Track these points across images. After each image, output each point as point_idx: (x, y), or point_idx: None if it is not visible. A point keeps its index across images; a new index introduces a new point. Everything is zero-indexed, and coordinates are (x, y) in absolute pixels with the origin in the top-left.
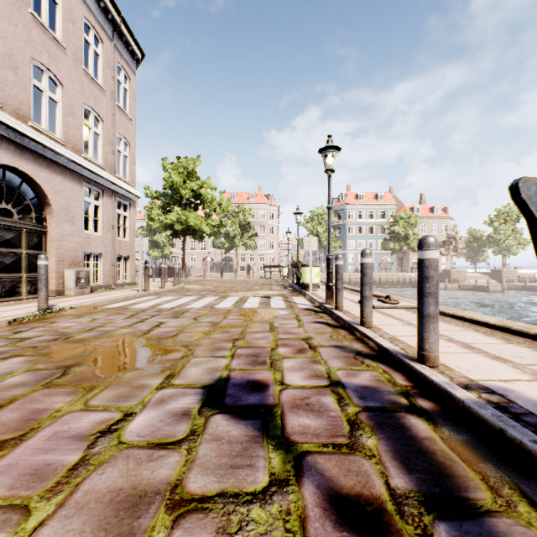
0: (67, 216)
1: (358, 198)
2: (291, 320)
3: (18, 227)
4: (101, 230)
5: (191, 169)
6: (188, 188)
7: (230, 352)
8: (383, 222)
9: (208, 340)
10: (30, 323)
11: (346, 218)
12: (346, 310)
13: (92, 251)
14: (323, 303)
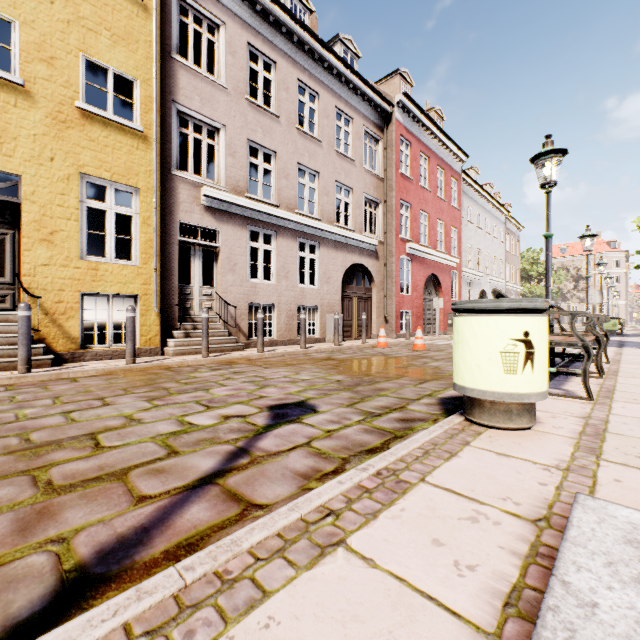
0: None
1: None
2: None
3: None
4: None
5: (535, 258)
6: (534, 270)
7: None
8: None
9: None
10: None
11: None
12: None
13: None
14: None
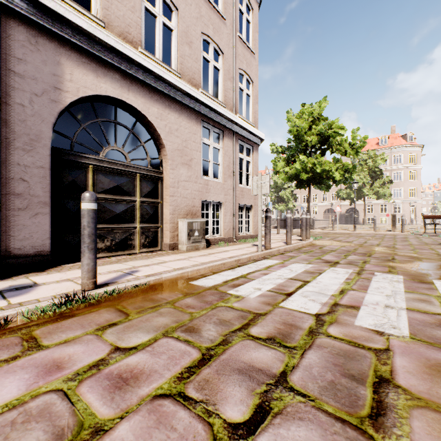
0: (182, 159)
1: None
2: None
3: (131, 172)
4: (222, 176)
5: (317, 114)
6: (313, 133)
7: None
8: None
9: None
10: (4, 337)
11: None
12: None
13: (211, 199)
14: None
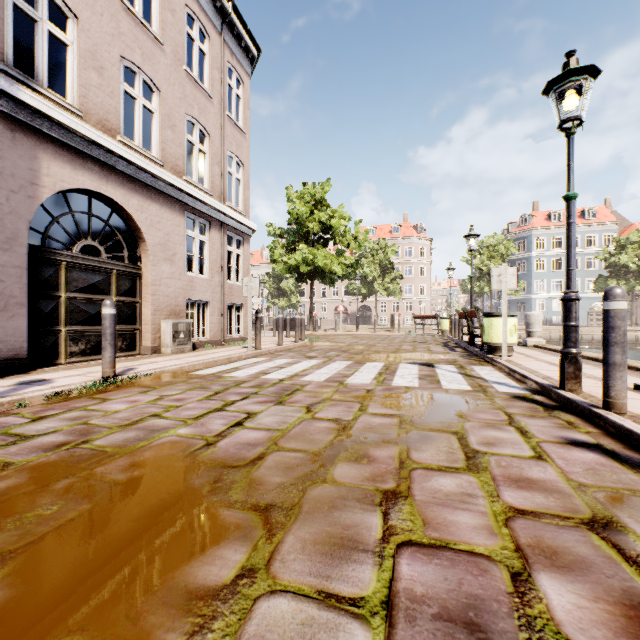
0: (165, 255)
1: (552, 219)
2: (502, 428)
3: (107, 269)
4: (208, 272)
5: (320, 197)
6: (315, 220)
7: (378, 577)
8: (594, 251)
9: (322, 488)
10: (77, 399)
11: (532, 249)
12: (634, 413)
13: (196, 298)
14: (552, 386)
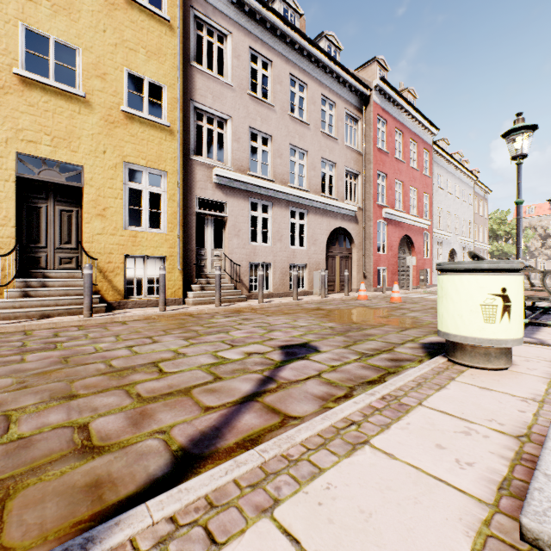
0: None
1: None
2: None
3: None
4: None
5: (503, 218)
6: (501, 230)
7: None
8: None
9: None
10: None
11: None
12: None
13: None
14: None
